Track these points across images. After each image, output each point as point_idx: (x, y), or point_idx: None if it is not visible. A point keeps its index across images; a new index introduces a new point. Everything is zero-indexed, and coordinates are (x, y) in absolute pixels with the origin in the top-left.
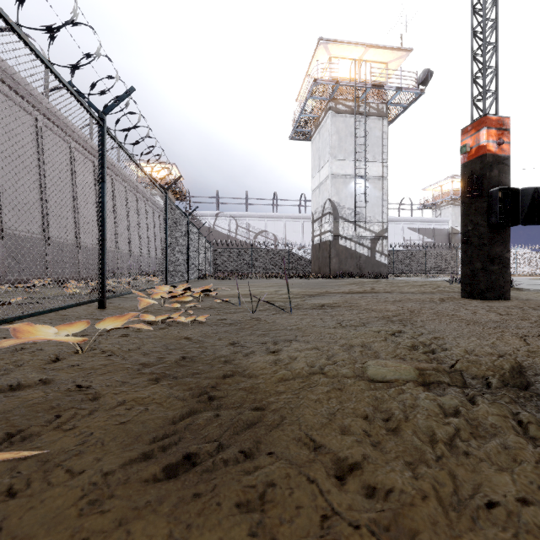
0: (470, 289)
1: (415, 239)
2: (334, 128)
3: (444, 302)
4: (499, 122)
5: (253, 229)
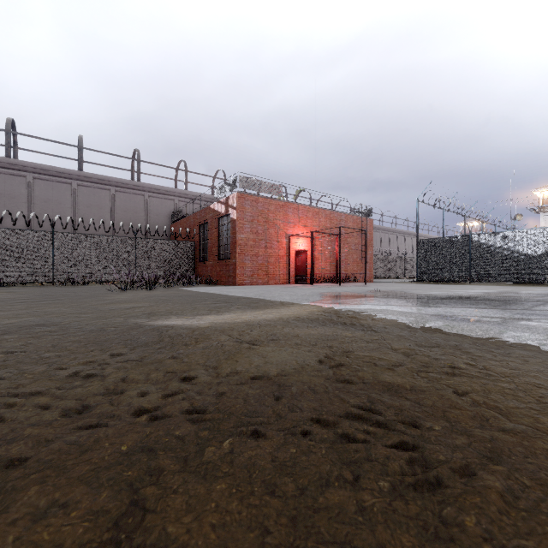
0: None
1: None
2: (542, 219)
3: None
4: None
5: None
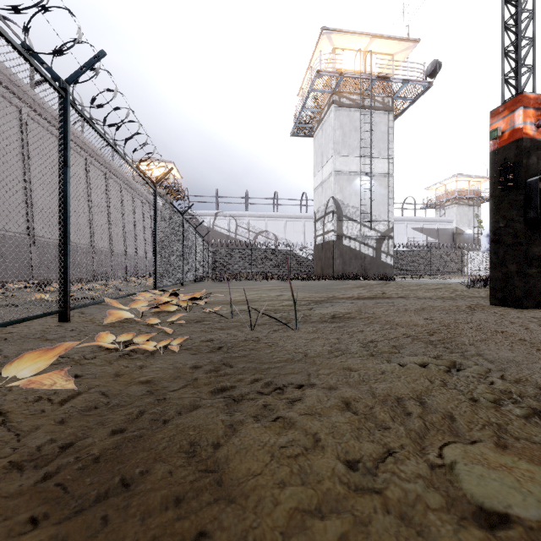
0: (502, 296)
1: (419, 239)
2: (338, 123)
3: (476, 311)
4: (538, 101)
5: (253, 229)
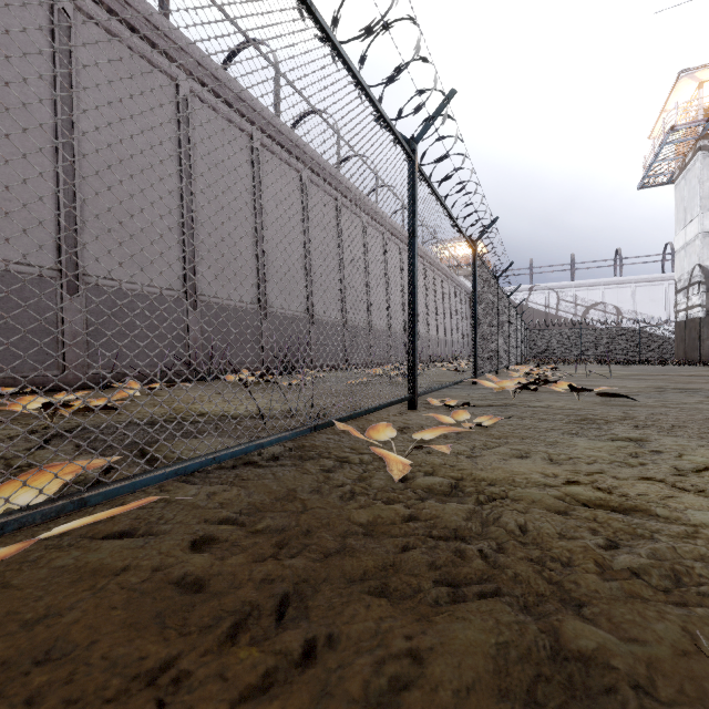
0: None
1: None
2: (707, 172)
3: None
4: None
5: (582, 302)
